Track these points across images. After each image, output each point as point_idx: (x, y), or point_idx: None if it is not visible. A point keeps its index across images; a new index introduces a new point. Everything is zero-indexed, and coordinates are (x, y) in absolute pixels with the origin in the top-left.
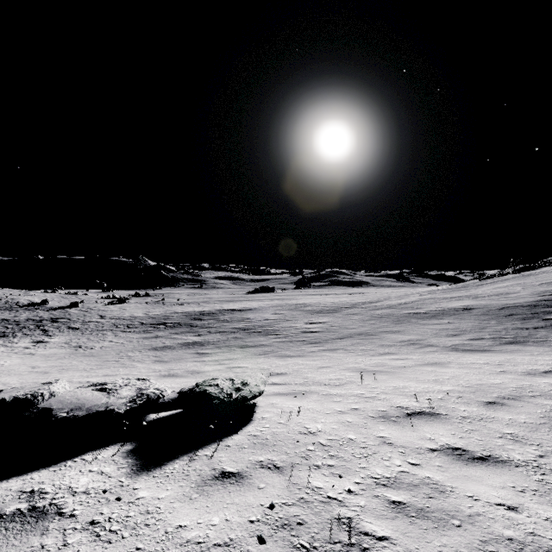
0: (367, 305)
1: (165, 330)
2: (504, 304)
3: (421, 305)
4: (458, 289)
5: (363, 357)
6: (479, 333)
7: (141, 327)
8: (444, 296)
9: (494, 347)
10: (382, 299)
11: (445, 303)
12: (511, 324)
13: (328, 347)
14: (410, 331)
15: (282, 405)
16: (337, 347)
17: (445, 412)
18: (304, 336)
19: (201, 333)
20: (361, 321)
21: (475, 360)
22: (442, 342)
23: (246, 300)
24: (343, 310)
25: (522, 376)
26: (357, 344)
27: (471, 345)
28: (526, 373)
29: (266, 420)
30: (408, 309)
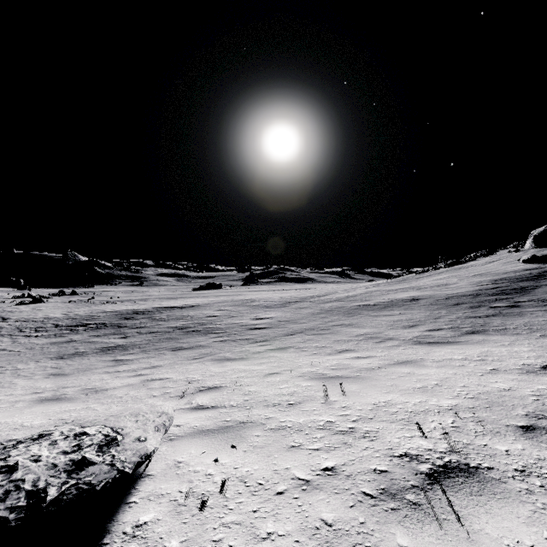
0: (316, 299)
1: (83, 333)
2: (448, 294)
3: (369, 297)
4: (400, 282)
5: (319, 357)
6: (435, 323)
7: (54, 330)
8: (389, 288)
9: (458, 337)
10: (330, 293)
11: (392, 294)
12: (462, 313)
13: (276, 345)
14: (363, 324)
15: (194, 469)
16: (287, 345)
17: (484, 462)
18: (250, 334)
19: (129, 334)
20: (311, 315)
21: (450, 355)
22: (401, 335)
23: (189, 297)
24: (292, 304)
25: (524, 375)
26: (310, 341)
27: (433, 337)
28: (524, 370)
29: (137, 540)
30: (357, 301)
